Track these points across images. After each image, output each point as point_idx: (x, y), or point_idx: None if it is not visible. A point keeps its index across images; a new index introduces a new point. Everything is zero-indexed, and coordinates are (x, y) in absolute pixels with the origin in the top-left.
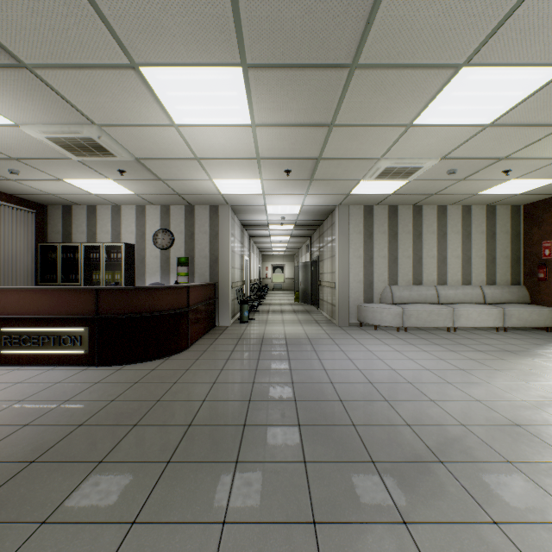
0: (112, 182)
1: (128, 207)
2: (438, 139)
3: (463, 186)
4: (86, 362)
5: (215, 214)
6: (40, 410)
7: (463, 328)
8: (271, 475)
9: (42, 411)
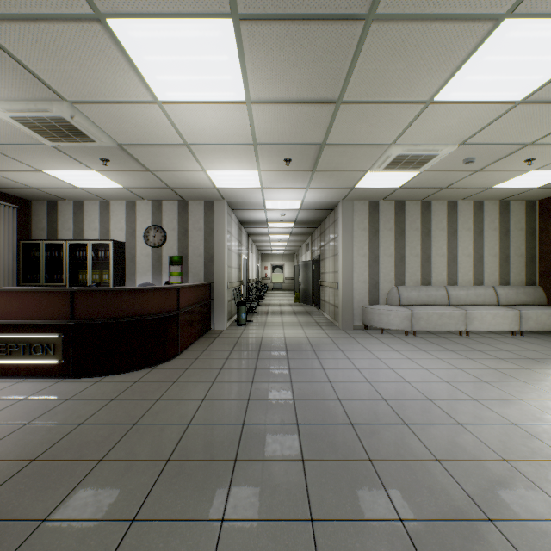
0: (96, 173)
1: (117, 202)
2: (460, 120)
3: (478, 178)
4: (60, 373)
5: (210, 209)
6: None
7: (475, 331)
8: (267, 544)
9: None
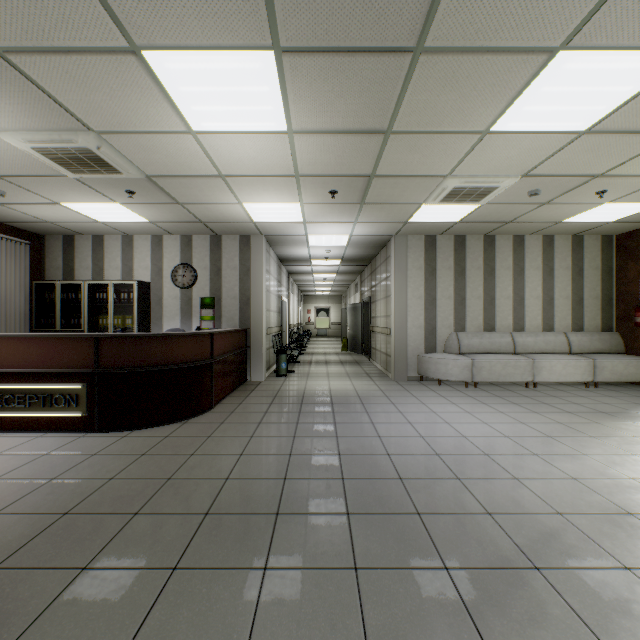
0: (120, 206)
1: (141, 237)
2: (520, 150)
3: (546, 212)
4: (84, 427)
5: (246, 246)
6: (16, 493)
7: (544, 383)
8: (310, 589)
9: (19, 494)
